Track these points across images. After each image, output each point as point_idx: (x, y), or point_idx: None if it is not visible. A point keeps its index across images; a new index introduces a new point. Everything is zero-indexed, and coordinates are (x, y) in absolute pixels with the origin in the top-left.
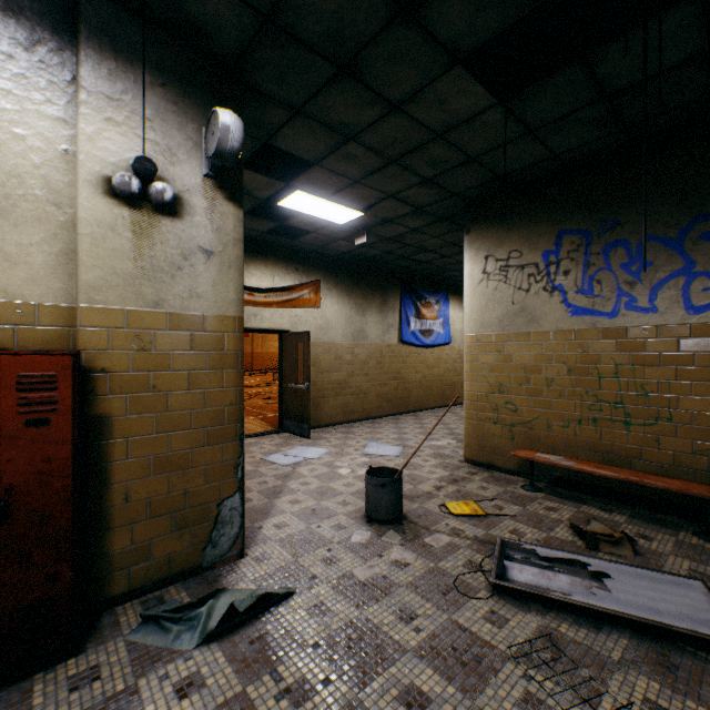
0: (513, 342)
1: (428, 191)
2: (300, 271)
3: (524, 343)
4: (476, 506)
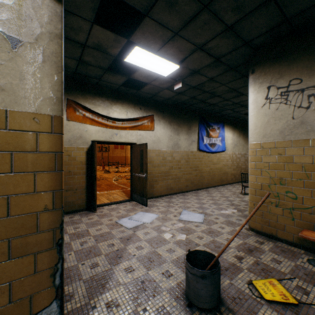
0: (293, 147)
1: (227, 40)
2: (142, 109)
3: (304, 147)
4: (282, 288)
